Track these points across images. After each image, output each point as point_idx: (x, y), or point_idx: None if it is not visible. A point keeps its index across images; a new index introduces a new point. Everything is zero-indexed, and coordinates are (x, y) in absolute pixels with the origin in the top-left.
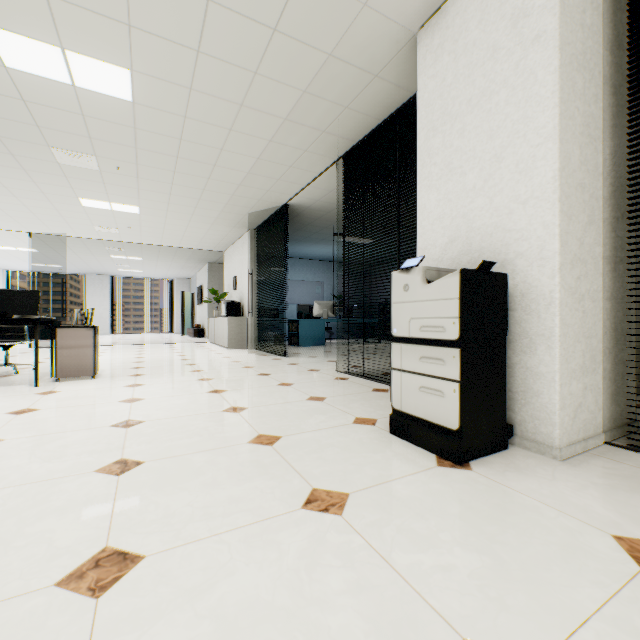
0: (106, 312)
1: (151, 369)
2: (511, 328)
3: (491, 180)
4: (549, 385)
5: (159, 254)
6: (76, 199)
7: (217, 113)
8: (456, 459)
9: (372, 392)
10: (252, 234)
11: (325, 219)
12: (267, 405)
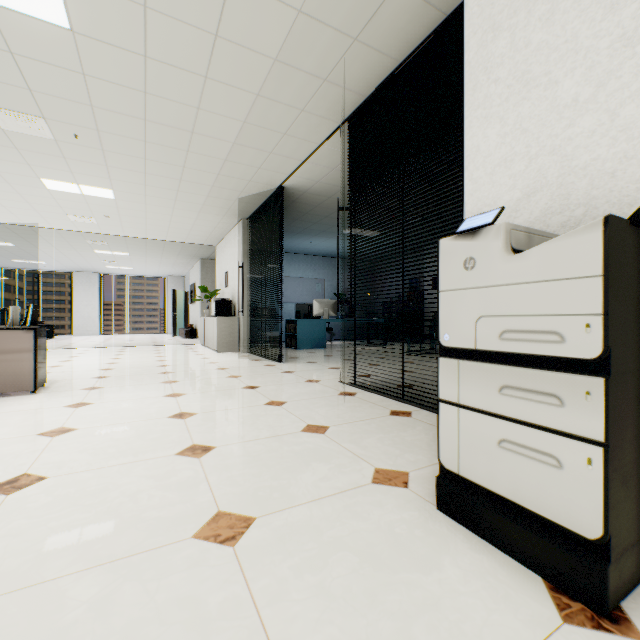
0: (95, 312)
1: (115, 379)
2: None
3: (613, 80)
4: None
5: (146, 249)
6: (38, 180)
7: (186, 49)
8: (598, 603)
9: (390, 417)
10: (244, 224)
11: (326, 206)
12: (244, 442)
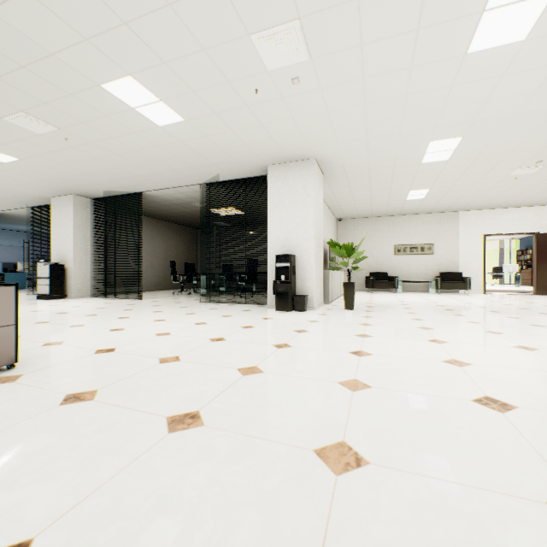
0: None
1: None
2: (68, 275)
3: (65, 244)
4: (73, 285)
5: None
6: None
7: None
8: (49, 299)
9: None
10: None
11: (26, 218)
12: None
